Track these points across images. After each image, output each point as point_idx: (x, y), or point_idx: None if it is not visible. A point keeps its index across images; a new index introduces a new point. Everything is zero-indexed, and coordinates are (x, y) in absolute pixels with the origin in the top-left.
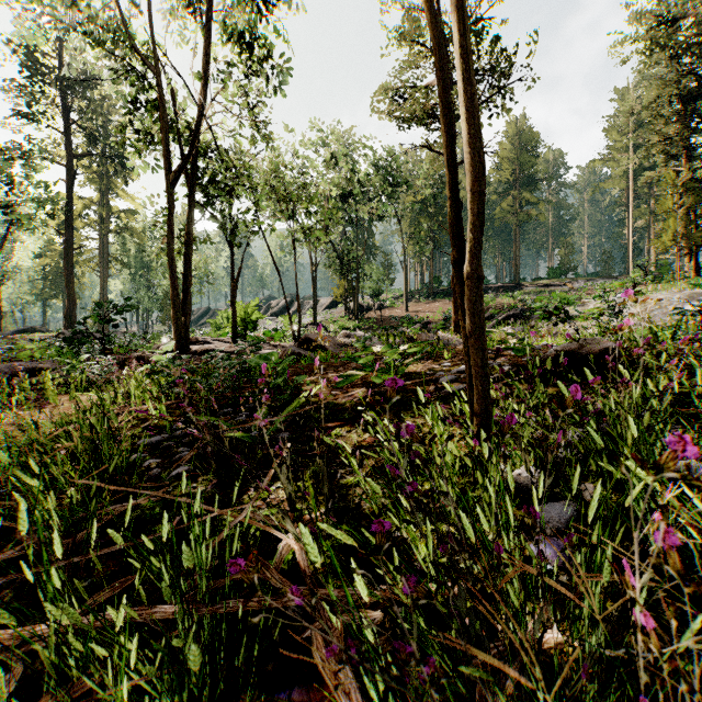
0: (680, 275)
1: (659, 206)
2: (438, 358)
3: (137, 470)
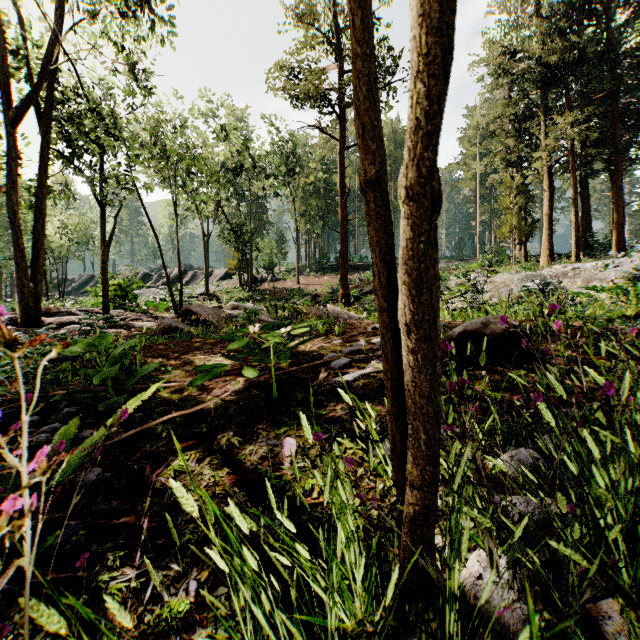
0: (515, 261)
1: (501, 204)
2: (328, 333)
3: None
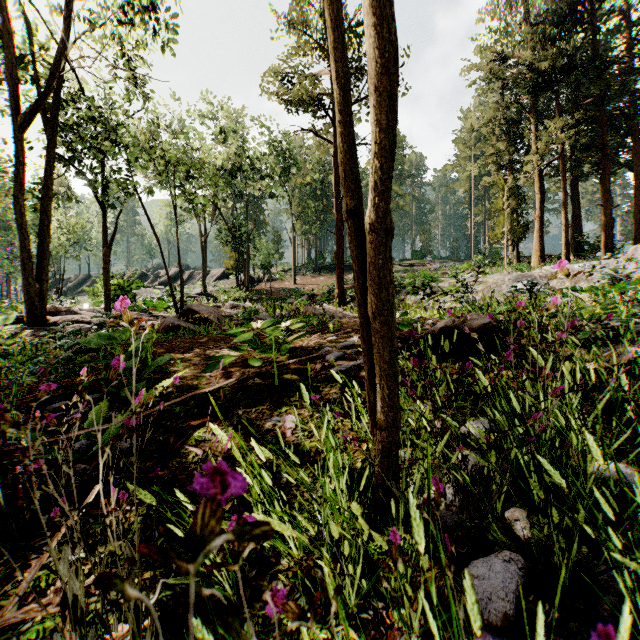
0: (507, 261)
1: (494, 206)
2: (324, 330)
3: None
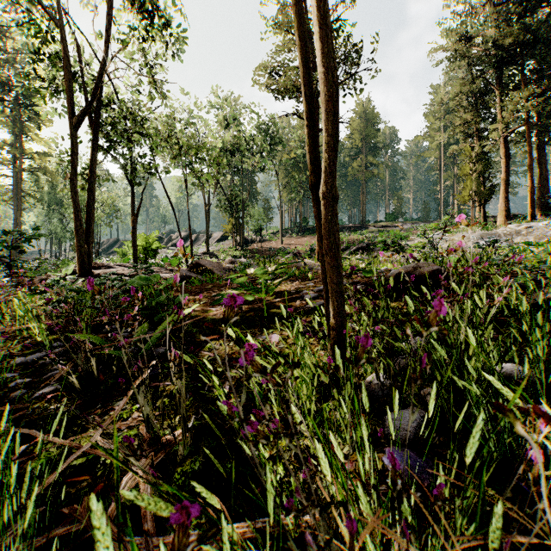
0: (474, 221)
1: (461, 171)
2: (304, 279)
3: (0, 391)
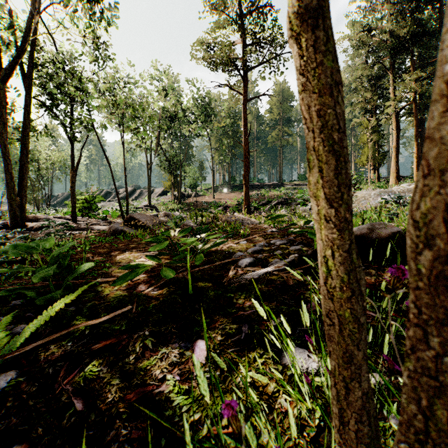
0: (370, 181)
1: (360, 140)
2: (235, 235)
3: None
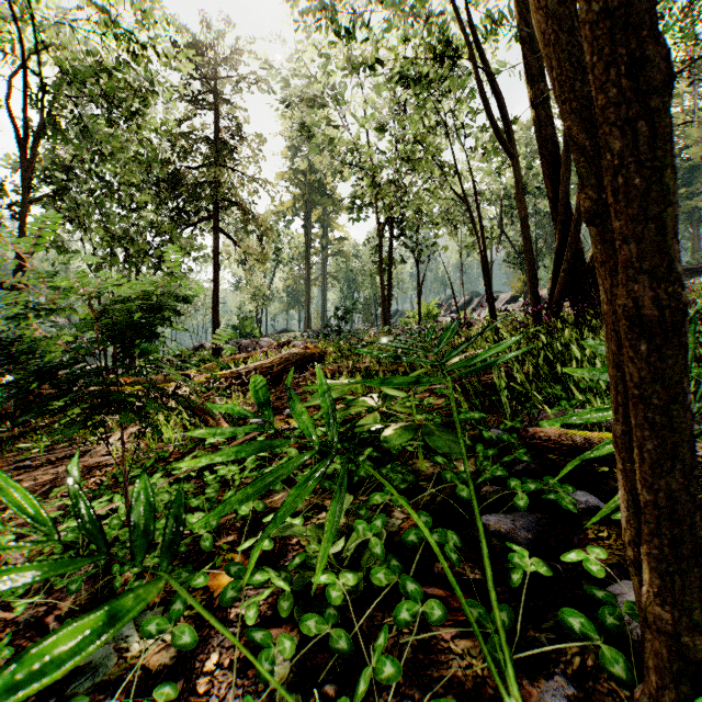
0: None
1: None
2: None
3: None
